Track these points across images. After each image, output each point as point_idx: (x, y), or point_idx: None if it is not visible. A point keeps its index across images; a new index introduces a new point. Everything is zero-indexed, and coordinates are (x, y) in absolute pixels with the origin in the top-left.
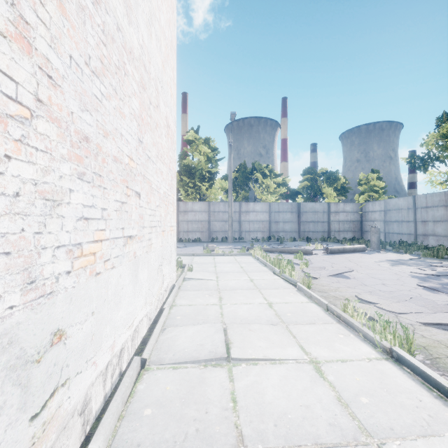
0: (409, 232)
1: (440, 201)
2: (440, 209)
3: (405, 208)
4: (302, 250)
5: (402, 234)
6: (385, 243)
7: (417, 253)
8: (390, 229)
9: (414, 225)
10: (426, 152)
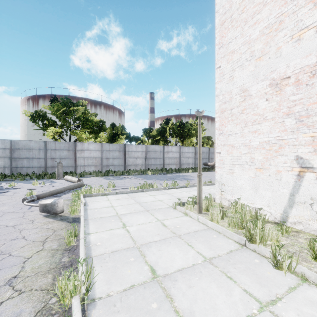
0: (40, 166)
1: (65, 147)
2: (65, 151)
3: (37, 149)
4: (80, 184)
5: (33, 167)
6: (28, 175)
7: (85, 176)
8: (20, 164)
9: (45, 161)
10: (44, 113)
